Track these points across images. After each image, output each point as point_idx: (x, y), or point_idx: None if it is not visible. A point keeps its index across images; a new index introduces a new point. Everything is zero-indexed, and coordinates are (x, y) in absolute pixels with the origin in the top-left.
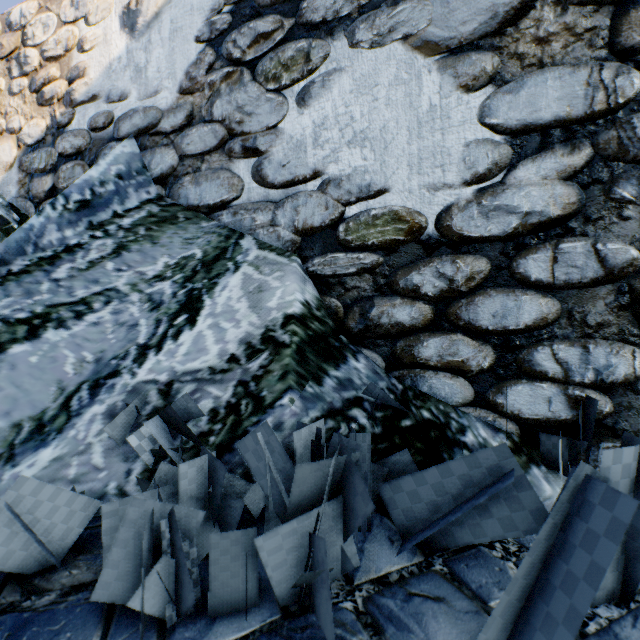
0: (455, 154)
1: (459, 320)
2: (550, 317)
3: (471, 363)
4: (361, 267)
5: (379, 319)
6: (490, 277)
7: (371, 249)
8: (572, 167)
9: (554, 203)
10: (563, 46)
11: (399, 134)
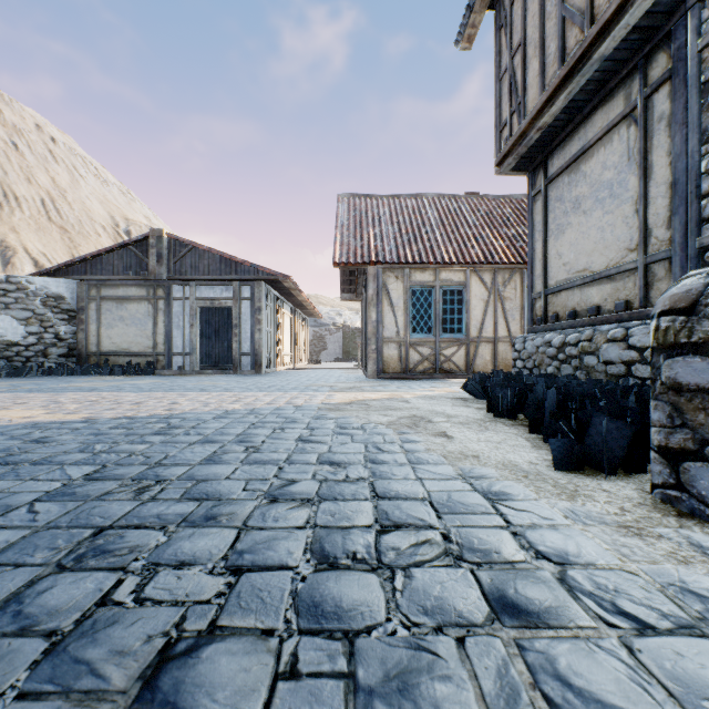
0: (20, 333)
1: (21, 355)
2: (34, 355)
3: (23, 361)
4: (3, 347)
5: (7, 355)
6: (26, 350)
7: (5, 345)
8: (37, 338)
9: (35, 342)
10: (36, 324)
11: (10, 329)
